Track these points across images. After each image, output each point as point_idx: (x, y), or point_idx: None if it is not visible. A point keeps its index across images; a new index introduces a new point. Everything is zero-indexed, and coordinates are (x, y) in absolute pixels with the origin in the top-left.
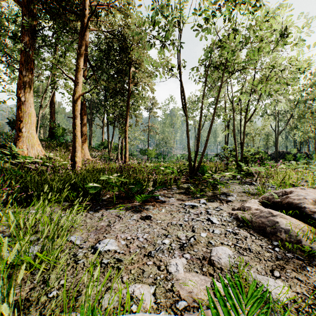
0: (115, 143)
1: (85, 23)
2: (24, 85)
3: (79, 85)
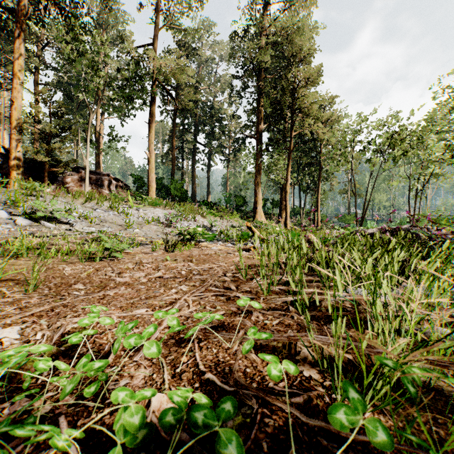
0: (307, 209)
1: (292, 145)
2: (257, 183)
3: (288, 182)
